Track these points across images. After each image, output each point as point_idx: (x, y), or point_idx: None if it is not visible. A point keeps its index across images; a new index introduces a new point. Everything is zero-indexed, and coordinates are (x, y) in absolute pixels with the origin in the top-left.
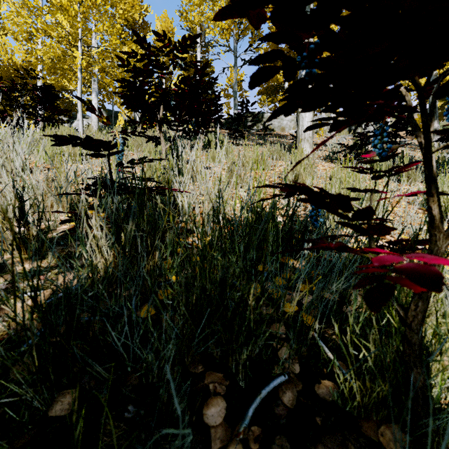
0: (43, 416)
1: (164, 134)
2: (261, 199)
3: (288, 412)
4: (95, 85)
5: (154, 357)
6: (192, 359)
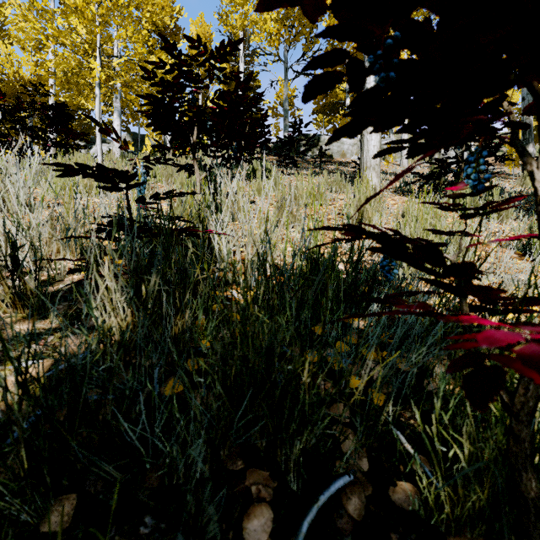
0: (33, 532)
1: (199, 161)
2: (318, 244)
3: (355, 526)
4: (117, 104)
5: (180, 451)
6: (229, 452)
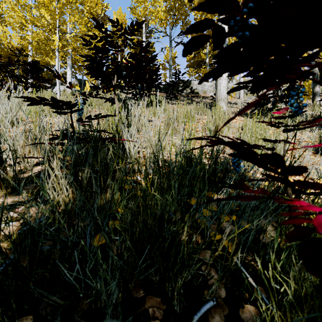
0: None
1: (117, 96)
2: (192, 149)
3: None
4: (69, 61)
5: (102, 286)
6: (135, 284)
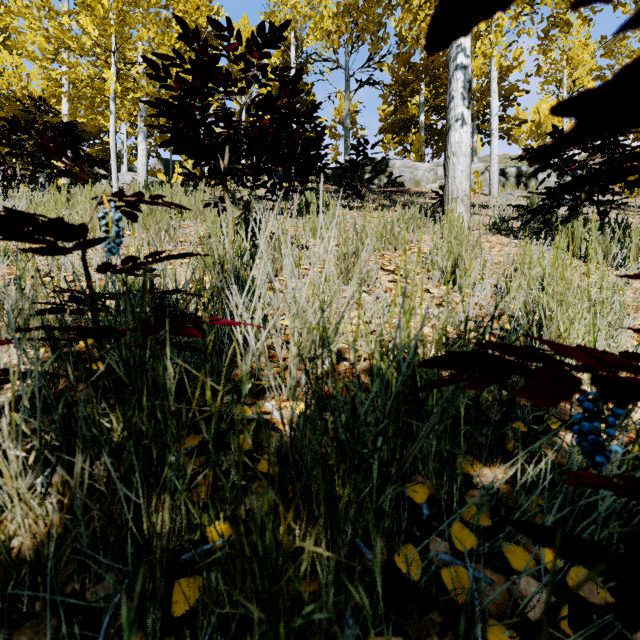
0: None
1: (232, 194)
2: (438, 383)
3: None
4: (142, 124)
5: None
6: None
